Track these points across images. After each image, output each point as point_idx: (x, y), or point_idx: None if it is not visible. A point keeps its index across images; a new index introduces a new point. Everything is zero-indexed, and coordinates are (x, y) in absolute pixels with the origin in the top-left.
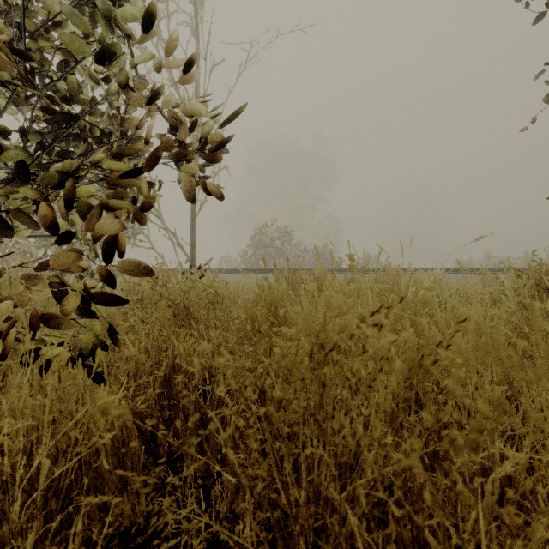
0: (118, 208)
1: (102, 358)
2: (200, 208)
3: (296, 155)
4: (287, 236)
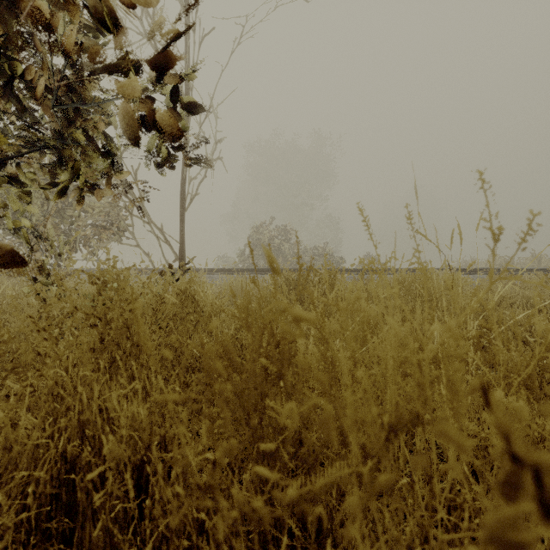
0: None
1: None
2: (190, 201)
3: (295, 154)
4: (286, 235)
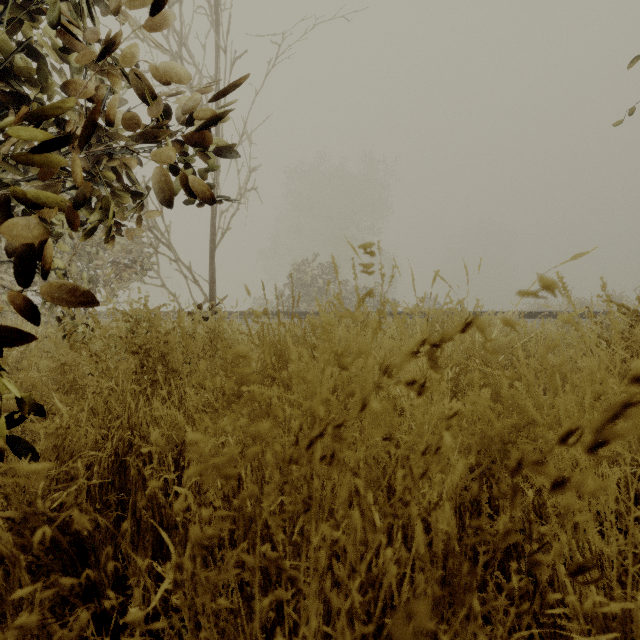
0: (46, 207)
1: (2, 432)
2: (221, 236)
3: (343, 180)
4: (332, 274)
